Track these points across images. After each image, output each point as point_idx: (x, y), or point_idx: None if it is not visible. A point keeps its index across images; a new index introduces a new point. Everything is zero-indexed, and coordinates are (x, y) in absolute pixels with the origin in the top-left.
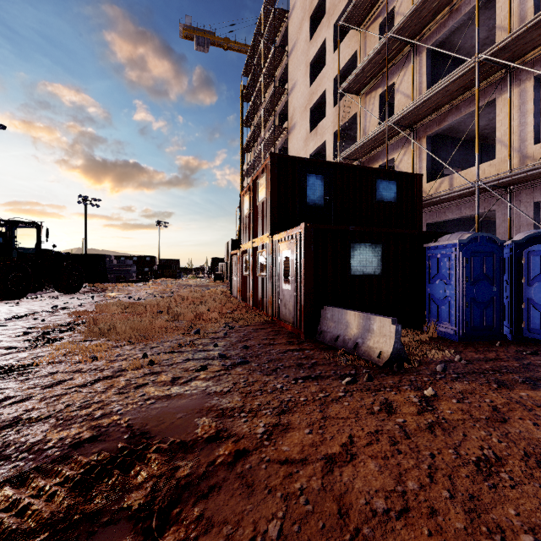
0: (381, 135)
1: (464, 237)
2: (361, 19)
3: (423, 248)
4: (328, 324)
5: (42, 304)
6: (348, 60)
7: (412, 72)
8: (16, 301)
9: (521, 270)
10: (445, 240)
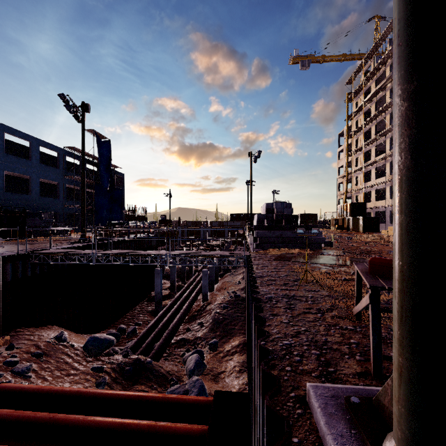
0: None
1: None
2: None
3: None
4: None
5: None
6: None
7: None
8: None
9: None
10: None
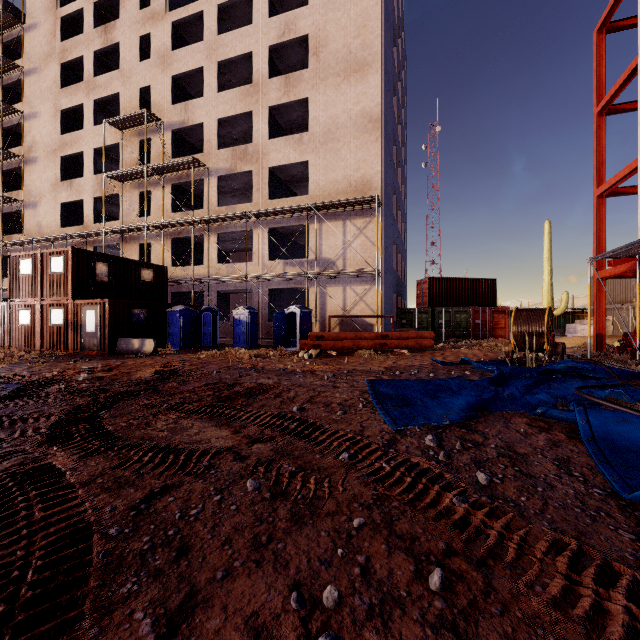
0: (142, 227)
1: (182, 308)
2: (124, 127)
3: (167, 311)
4: (122, 346)
5: None
6: (111, 144)
7: (163, 193)
8: None
9: (202, 321)
10: (175, 308)
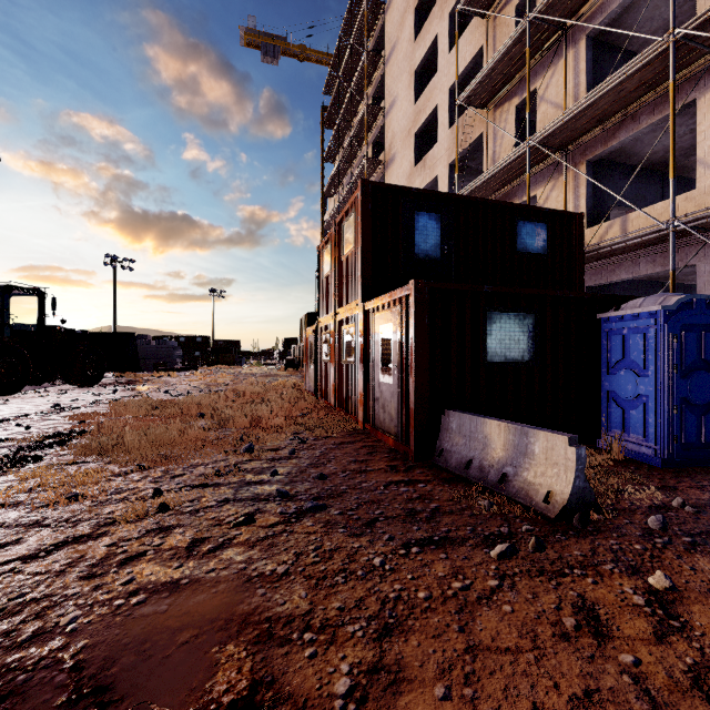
0: (519, 162)
1: (670, 300)
2: (488, 2)
3: (597, 319)
4: (453, 439)
5: (41, 402)
6: (470, 61)
7: (564, 70)
8: (7, 397)
9: None
10: (634, 307)
